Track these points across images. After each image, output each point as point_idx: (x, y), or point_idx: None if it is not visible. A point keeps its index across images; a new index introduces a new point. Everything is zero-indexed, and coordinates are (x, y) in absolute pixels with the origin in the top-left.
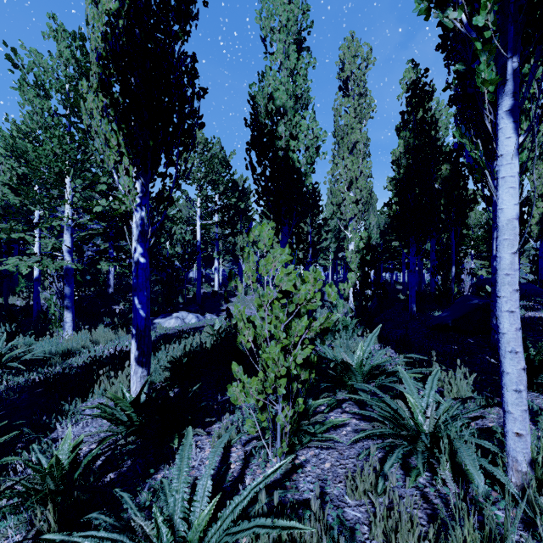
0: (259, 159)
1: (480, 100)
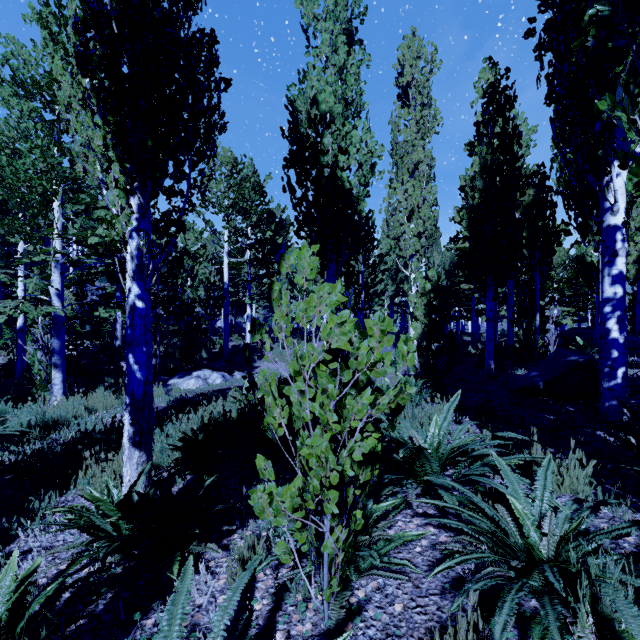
0: (299, 178)
1: (635, 57)
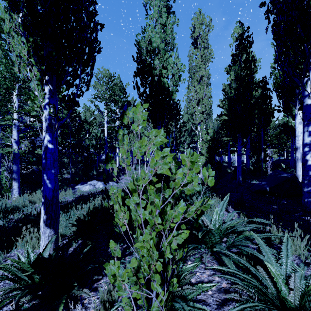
0: (142, 82)
1: None
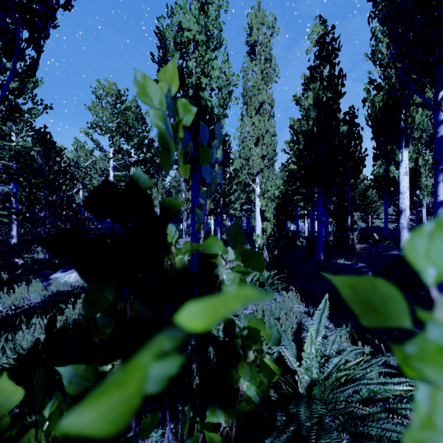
0: None
1: None
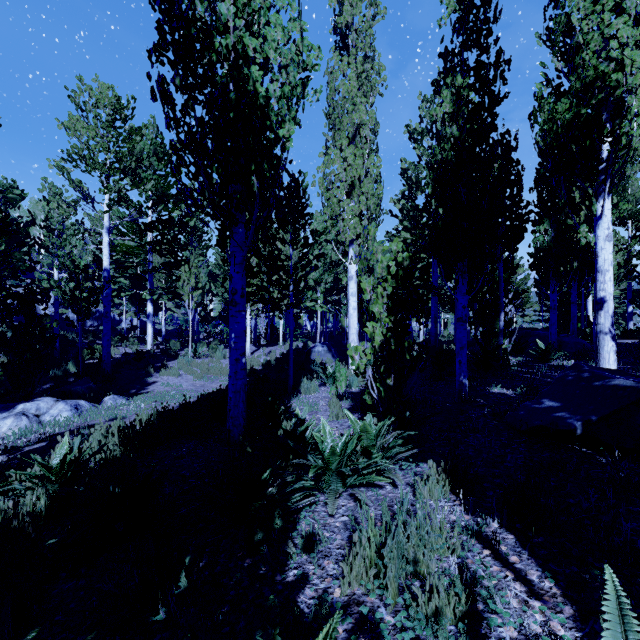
0: (176, 72)
1: None
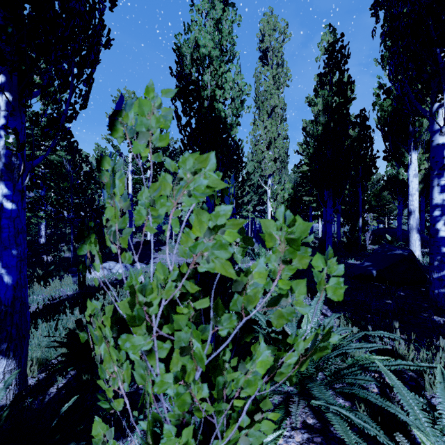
0: (184, 108)
1: None
